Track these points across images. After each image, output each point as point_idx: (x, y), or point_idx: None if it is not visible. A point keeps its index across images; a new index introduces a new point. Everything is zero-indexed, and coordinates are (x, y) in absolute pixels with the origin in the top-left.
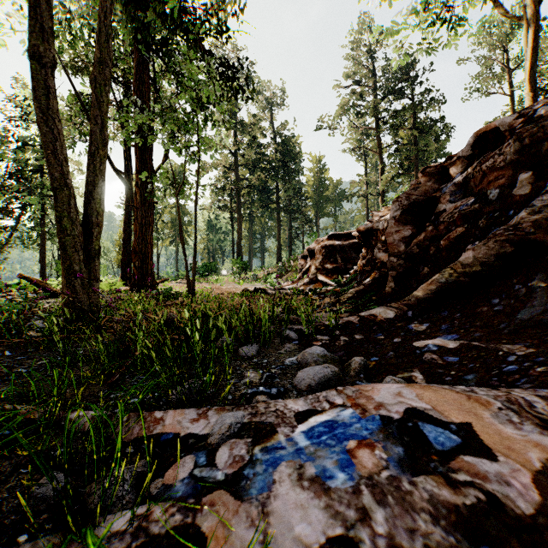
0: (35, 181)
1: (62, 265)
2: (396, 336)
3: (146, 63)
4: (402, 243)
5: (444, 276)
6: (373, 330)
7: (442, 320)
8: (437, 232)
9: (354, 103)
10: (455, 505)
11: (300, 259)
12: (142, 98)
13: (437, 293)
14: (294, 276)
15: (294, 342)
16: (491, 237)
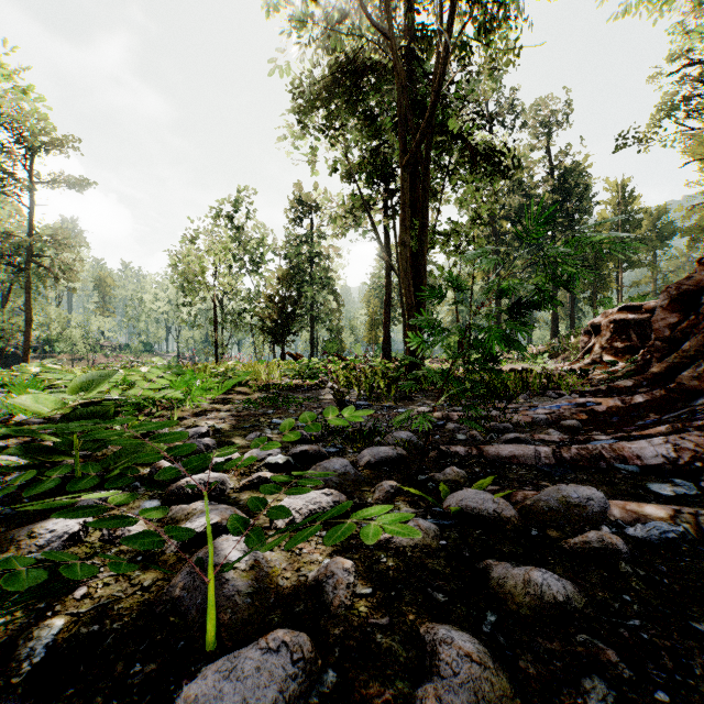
0: (304, 270)
1: (409, 350)
2: (624, 394)
3: (417, 170)
4: (667, 329)
5: (670, 358)
6: (613, 392)
7: (659, 386)
8: (696, 321)
9: (684, 97)
10: (582, 410)
11: (582, 335)
12: (414, 202)
13: (666, 370)
14: (573, 355)
15: (554, 398)
16: (698, 333)
